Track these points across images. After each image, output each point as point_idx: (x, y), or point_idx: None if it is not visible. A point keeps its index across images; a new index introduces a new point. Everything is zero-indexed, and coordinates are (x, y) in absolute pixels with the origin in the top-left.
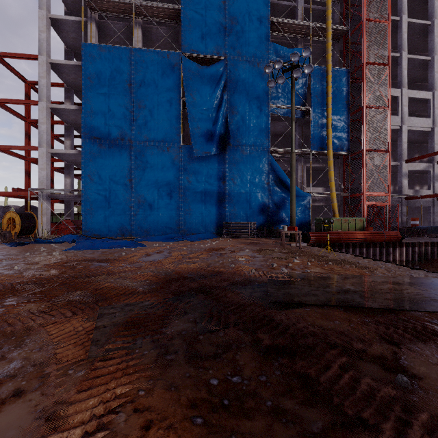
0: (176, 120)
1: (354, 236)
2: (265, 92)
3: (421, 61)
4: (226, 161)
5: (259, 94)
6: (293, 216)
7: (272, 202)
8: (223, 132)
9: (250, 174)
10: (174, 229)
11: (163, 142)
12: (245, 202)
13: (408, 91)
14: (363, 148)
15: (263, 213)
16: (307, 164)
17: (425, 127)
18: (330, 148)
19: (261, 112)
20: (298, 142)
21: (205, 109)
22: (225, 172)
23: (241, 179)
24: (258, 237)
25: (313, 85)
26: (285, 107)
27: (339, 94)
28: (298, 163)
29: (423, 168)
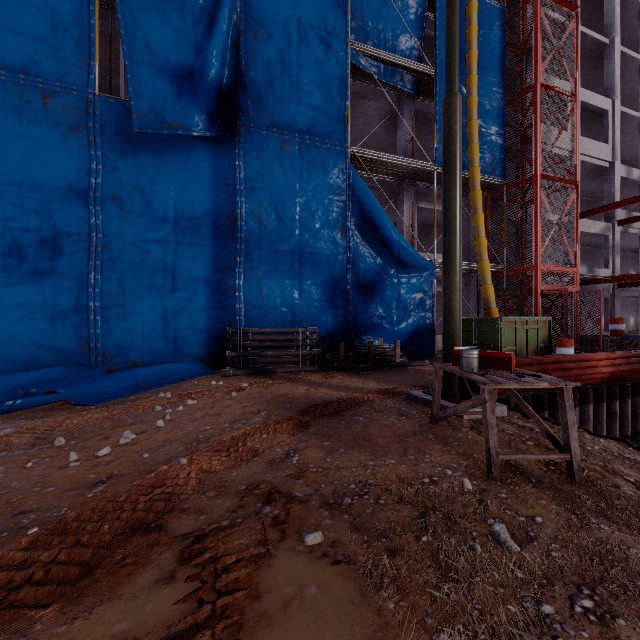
0: (78, 16)
1: (593, 368)
2: (337, 6)
3: (594, 44)
4: (236, 162)
5: (324, 7)
6: (458, 311)
7: (353, 278)
8: (228, 82)
9: (302, 206)
10: (70, 352)
11: (29, 73)
12: (288, 277)
13: (581, 90)
14: (535, 170)
15: (332, 306)
16: (420, 203)
17: (601, 159)
18: (477, 164)
19: (327, 52)
20: (404, 151)
21: (174, 3)
22: (234, 191)
23: (277, 216)
24: (323, 369)
25: (439, 21)
26: (383, 56)
27: (487, 53)
28: (402, 199)
29: (599, 231)
